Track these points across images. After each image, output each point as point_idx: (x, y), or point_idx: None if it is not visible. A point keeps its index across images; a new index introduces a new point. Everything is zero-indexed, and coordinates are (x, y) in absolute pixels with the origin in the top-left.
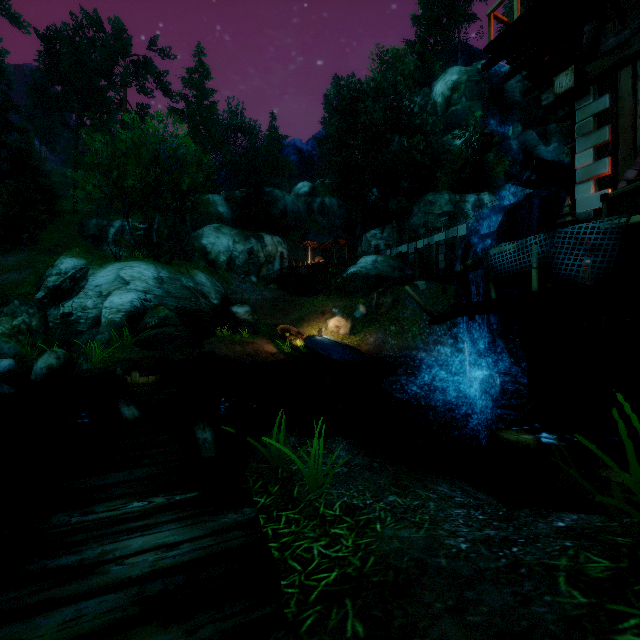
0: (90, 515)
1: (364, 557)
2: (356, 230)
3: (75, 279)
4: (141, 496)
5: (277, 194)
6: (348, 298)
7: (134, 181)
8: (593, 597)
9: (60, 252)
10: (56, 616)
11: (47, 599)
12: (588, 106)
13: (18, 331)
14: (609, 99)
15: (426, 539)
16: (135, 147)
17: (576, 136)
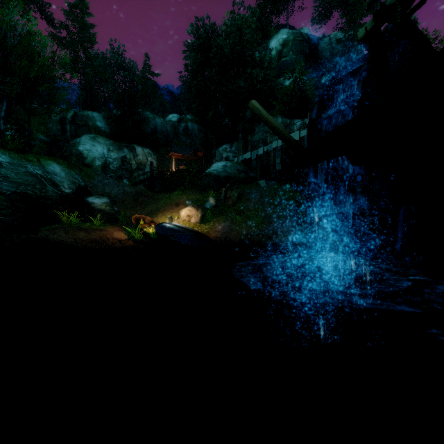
0: None
1: None
2: (212, 150)
3: None
4: None
5: (148, 116)
6: (200, 192)
7: None
8: None
9: None
10: None
11: None
12: None
13: None
14: None
15: None
16: None
17: None
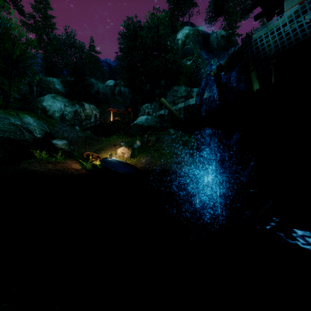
0: None
1: None
2: (138, 106)
3: None
4: None
5: (93, 82)
6: (130, 137)
7: None
8: None
9: None
10: None
11: None
12: None
13: None
14: None
15: None
16: None
17: None
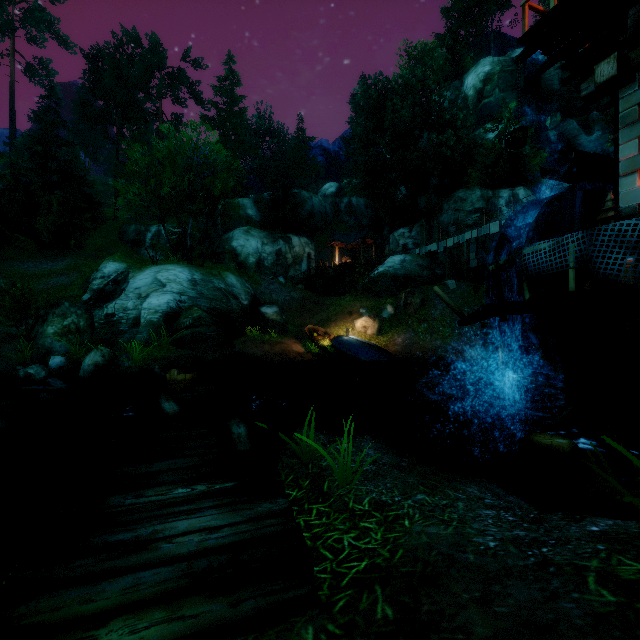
0: (141, 498)
1: (393, 549)
2: (383, 229)
3: (117, 282)
4: (185, 483)
5: (304, 195)
6: (375, 298)
7: (170, 188)
8: (622, 596)
9: (103, 257)
10: (119, 583)
11: (110, 568)
12: (633, 94)
13: (68, 331)
14: None
15: (454, 536)
16: (171, 156)
17: (619, 126)
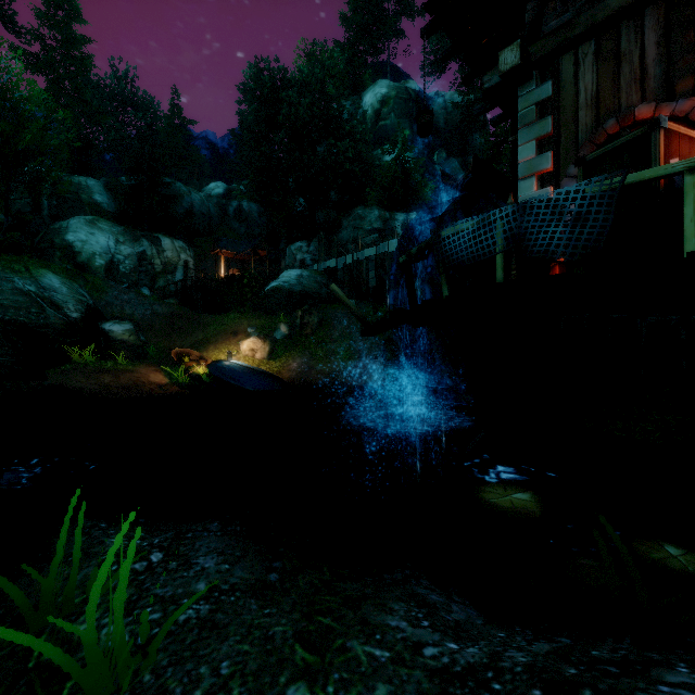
0: None
1: None
2: (280, 243)
3: None
4: None
5: (180, 189)
6: (267, 316)
7: None
8: None
9: None
10: None
11: None
12: (531, 93)
13: None
14: (552, 87)
15: None
16: None
17: (519, 126)
